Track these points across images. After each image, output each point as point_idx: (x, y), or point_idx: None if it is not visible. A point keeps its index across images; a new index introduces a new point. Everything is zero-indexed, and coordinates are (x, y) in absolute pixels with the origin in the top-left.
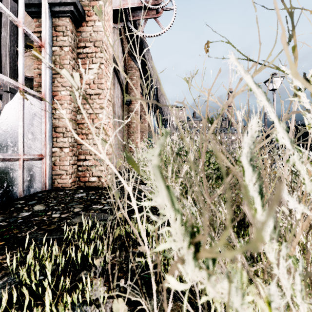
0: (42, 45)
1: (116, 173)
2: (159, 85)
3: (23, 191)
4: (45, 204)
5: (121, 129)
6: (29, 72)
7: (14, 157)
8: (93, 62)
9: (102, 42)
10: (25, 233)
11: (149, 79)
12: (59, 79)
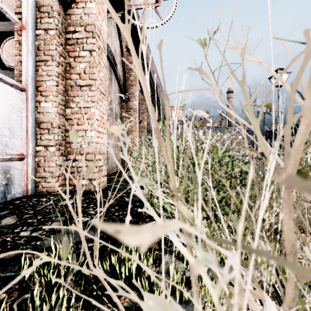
0: (22, 26)
1: None
2: (158, 81)
3: None
4: (18, 216)
5: None
6: (12, 62)
7: None
8: (84, 49)
9: (94, 26)
10: None
11: None
12: (44, 67)
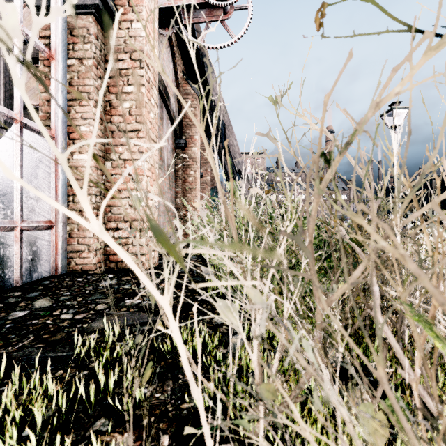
0: (51, 55)
1: (130, 265)
2: (227, 119)
3: (20, 277)
4: (52, 297)
5: (172, 185)
6: (33, 99)
7: (7, 225)
8: (129, 83)
9: (143, 52)
10: (13, 348)
11: (211, 82)
12: (78, 107)
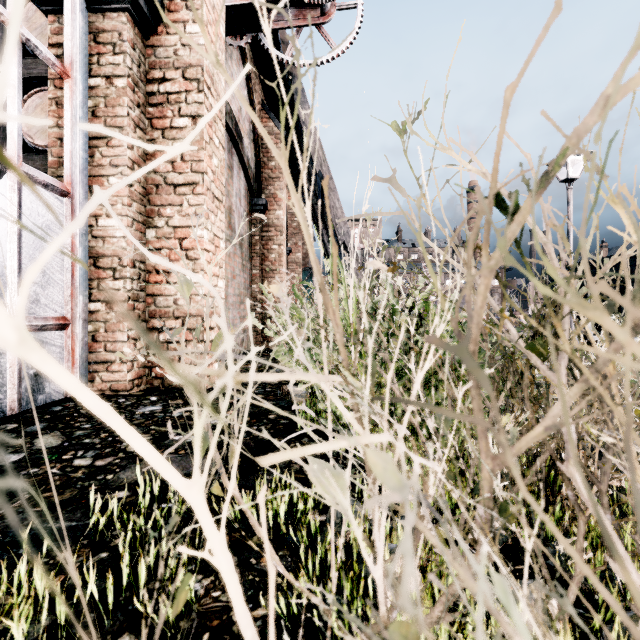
0: (65, 72)
1: (105, 420)
2: (326, 170)
3: (18, 401)
4: (63, 432)
5: (247, 264)
6: (41, 138)
7: None
8: (182, 114)
9: (201, 68)
10: None
11: (300, 76)
12: (105, 149)
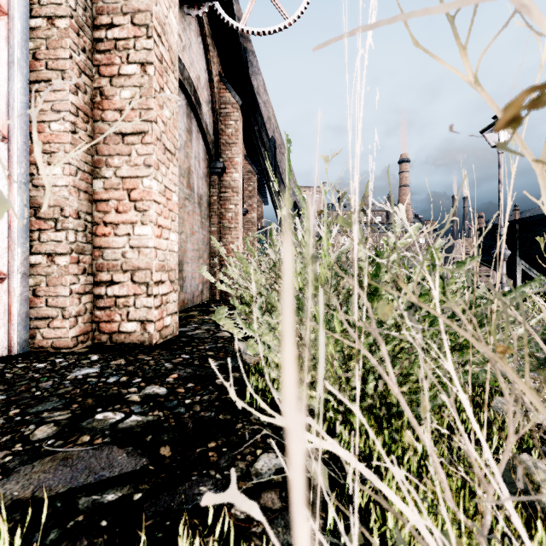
0: None
1: None
2: (278, 136)
3: None
4: None
5: (206, 222)
6: None
7: None
8: (130, 60)
9: (150, 14)
10: None
11: None
12: (46, 93)
